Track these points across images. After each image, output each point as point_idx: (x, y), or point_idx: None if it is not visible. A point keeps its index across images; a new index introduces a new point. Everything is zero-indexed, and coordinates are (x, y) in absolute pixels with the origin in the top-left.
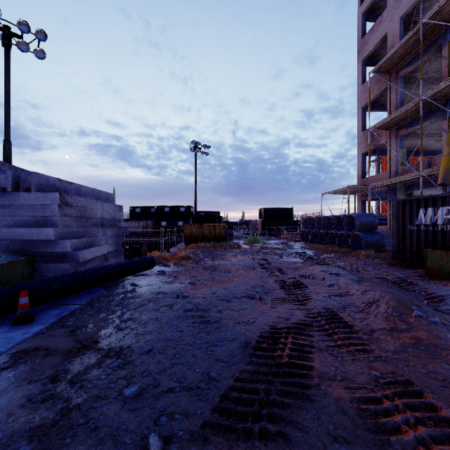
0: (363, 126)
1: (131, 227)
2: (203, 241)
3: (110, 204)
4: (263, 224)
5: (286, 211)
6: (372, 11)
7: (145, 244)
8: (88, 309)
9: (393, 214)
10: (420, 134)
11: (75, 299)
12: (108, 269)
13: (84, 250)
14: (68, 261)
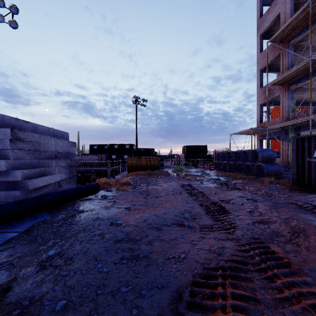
0: (261, 84)
1: (90, 159)
2: (141, 170)
3: (63, 140)
4: (185, 157)
5: (202, 148)
6: None
7: (93, 172)
8: (25, 237)
9: (293, 148)
10: (310, 87)
11: (17, 225)
12: (55, 196)
13: (35, 179)
14: (19, 188)
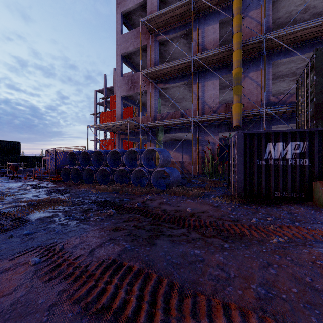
0: (121, 72)
1: None
2: None
3: None
4: None
5: (11, 146)
6: None
7: None
8: None
9: (239, 147)
10: (192, 87)
11: None
12: None
13: None
14: None
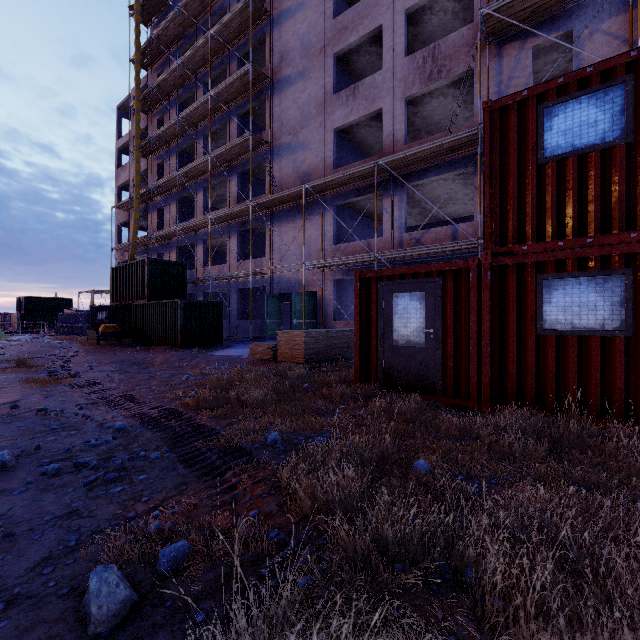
0: (119, 240)
1: None
2: None
3: None
4: (23, 319)
5: (63, 303)
6: (127, 149)
7: None
8: None
9: (90, 314)
10: None
11: None
12: None
13: None
14: None
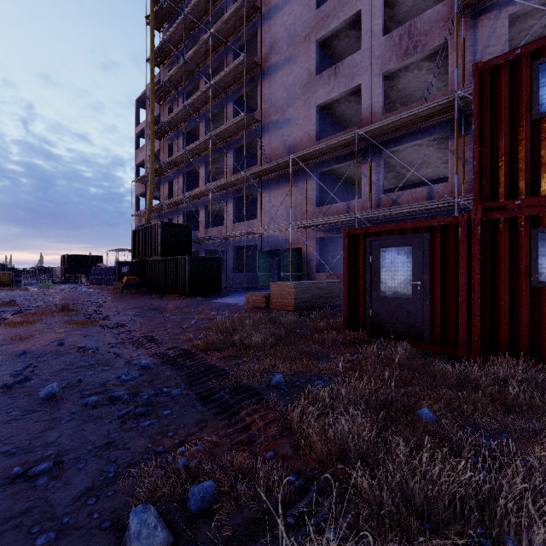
0: (137, 208)
1: None
2: None
3: None
4: (66, 272)
5: (95, 259)
6: (144, 134)
7: None
8: None
9: (116, 268)
10: None
11: None
12: None
13: None
14: None
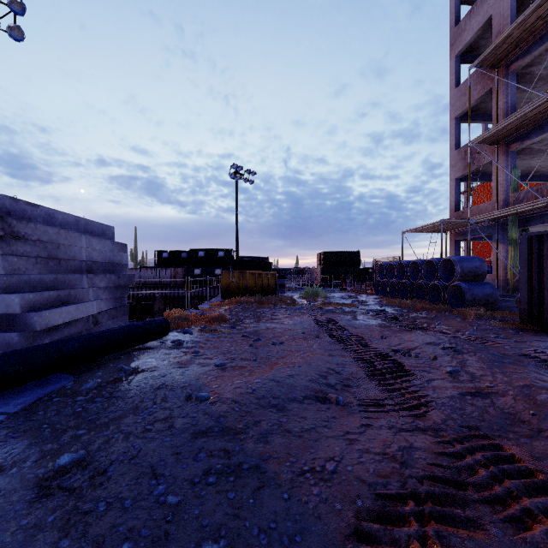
0: (457, 143)
1: (156, 276)
2: (245, 294)
3: (104, 240)
4: (323, 273)
5: (352, 257)
6: None
7: (159, 299)
8: (18, 424)
9: (521, 255)
10: None
11: (7, 400)
12: (84, 342)
13: (48, 311)
14: (18, 328)
